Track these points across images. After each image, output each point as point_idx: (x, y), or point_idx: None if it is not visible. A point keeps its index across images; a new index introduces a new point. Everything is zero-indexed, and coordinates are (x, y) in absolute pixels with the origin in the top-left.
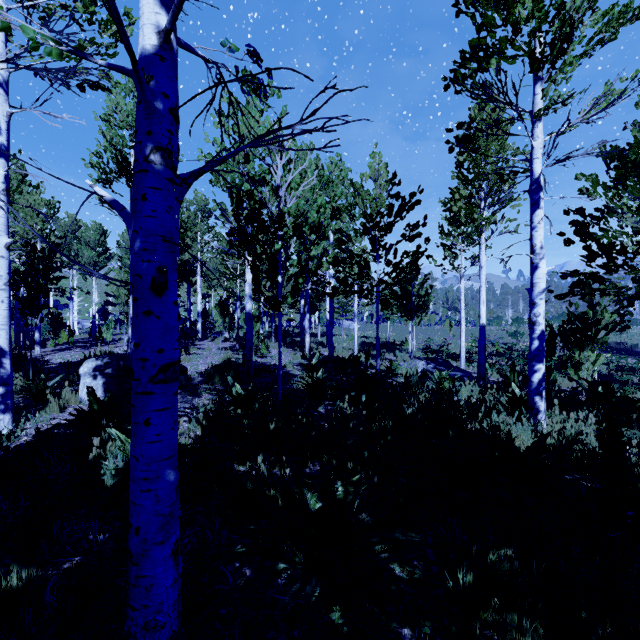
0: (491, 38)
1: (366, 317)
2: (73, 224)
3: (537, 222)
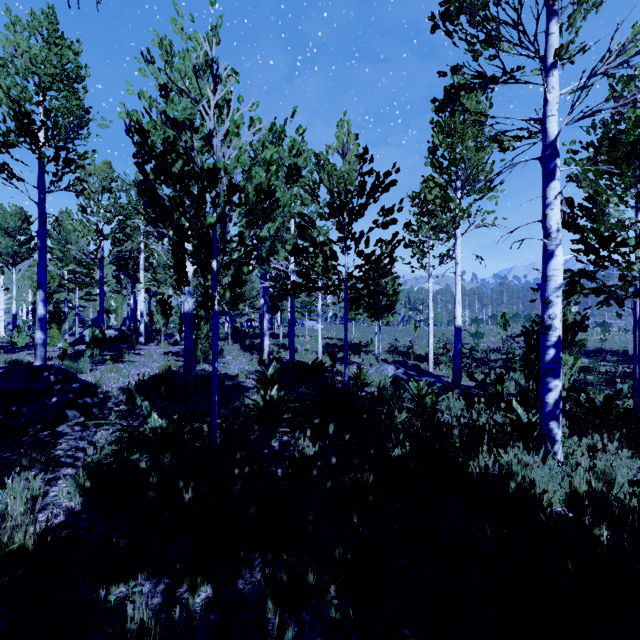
0: None
1: (330, 317)
2: None
3: (553, 197)
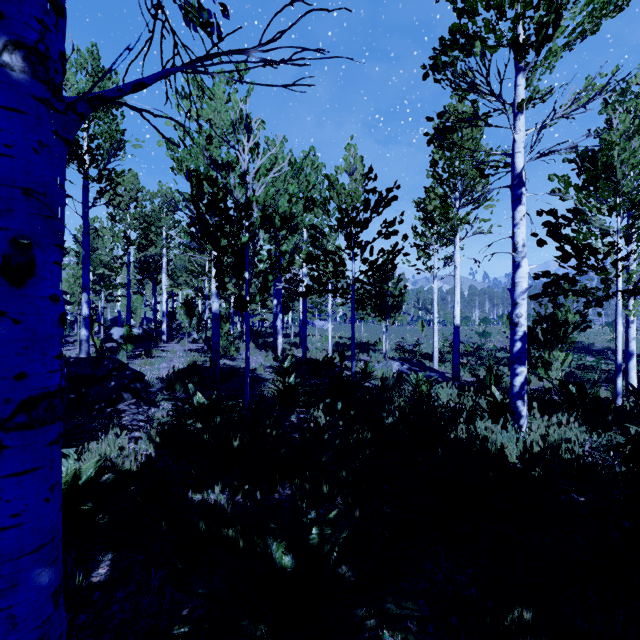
0: (473, 24)
1: (340, 317)
2: None
3: (519, 219)
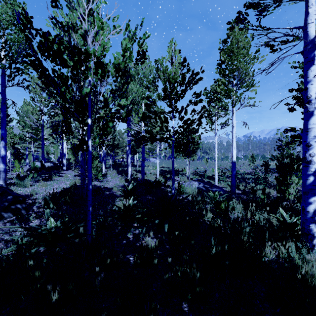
0: None
1: (163, 156)
2: None
3: (312, 76)
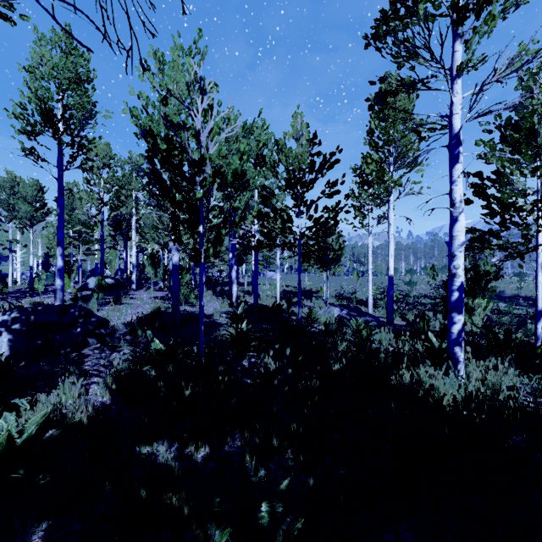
0: None
1: (286, 268)
2: (12, 180)
3: (457, 176)
